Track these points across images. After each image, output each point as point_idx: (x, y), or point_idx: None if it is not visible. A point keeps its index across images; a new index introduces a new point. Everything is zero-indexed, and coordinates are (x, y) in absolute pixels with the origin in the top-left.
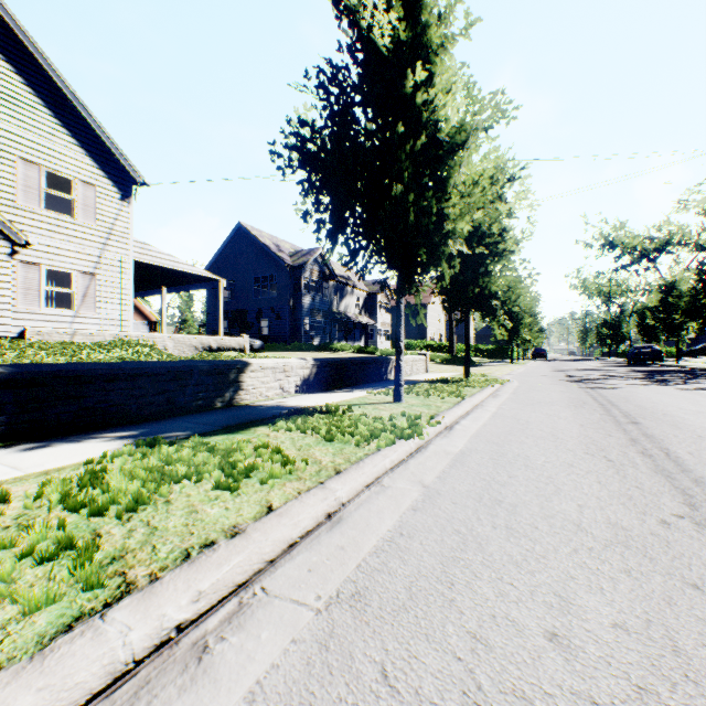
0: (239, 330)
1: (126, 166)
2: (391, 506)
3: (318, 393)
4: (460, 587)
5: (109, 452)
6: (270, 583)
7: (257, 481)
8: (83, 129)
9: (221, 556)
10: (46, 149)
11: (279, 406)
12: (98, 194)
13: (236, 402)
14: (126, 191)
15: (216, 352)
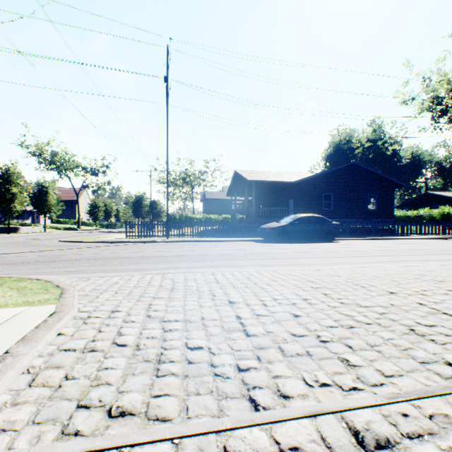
0: None
1: None
2: None
3: None
4: None
5: None
6: None
7: None
8: None
9: None
10: None
11: None
12: None
13: None
14: None
15: None
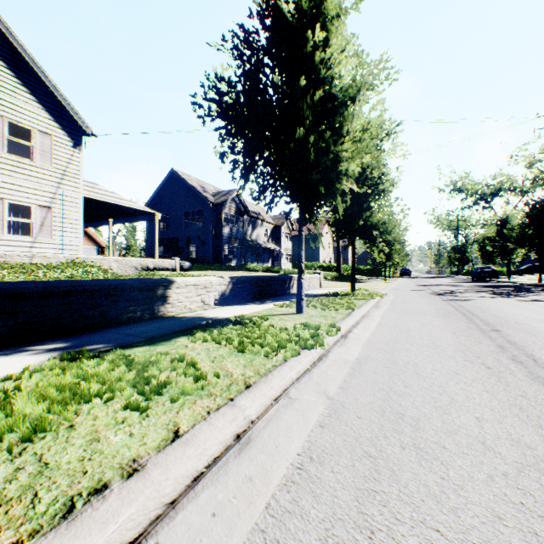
0: (173, 254)
1: (77, 119)
2: (298, 423)
3: (233, 305)
4: (382, 537)
5: (33, 366)
6: (167, 536)
7: (168, 398)
8: (40, 88)
9: (109, 509)
10: (9, 103)
11: (200, 317)
12: (54, 142)
13: (163, 314)
14: (77, 140)
15: (153, 271)
